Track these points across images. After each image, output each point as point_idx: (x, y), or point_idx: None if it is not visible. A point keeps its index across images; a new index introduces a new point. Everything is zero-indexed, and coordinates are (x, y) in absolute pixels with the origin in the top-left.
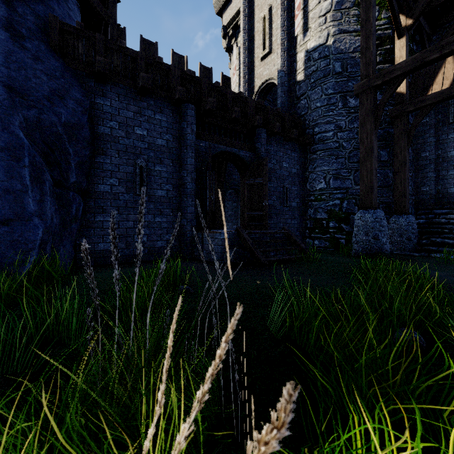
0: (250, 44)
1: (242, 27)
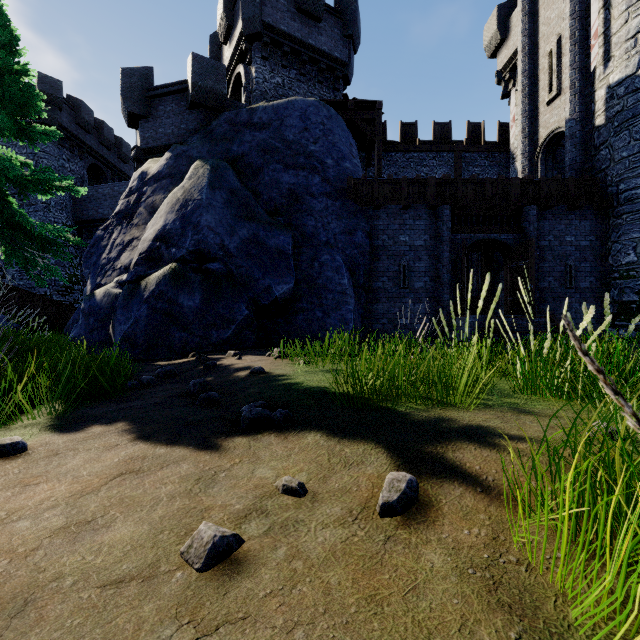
0: (533, 86)
1: (521, 70)
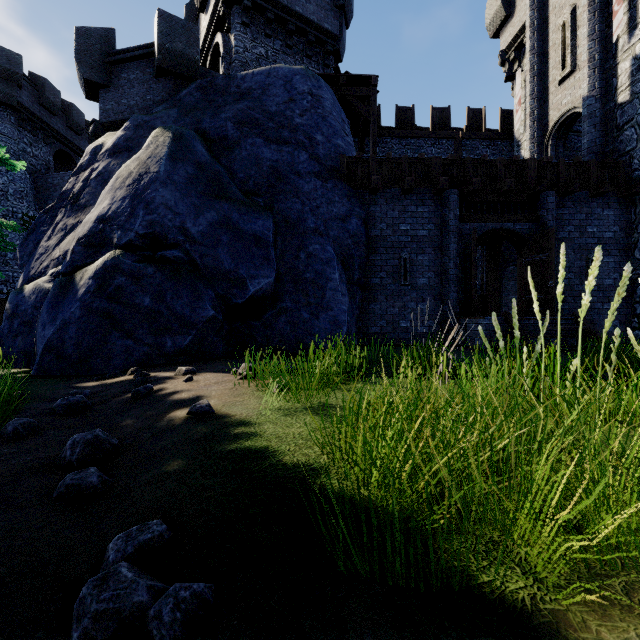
0: (542, 65)
1: (529, 47)
